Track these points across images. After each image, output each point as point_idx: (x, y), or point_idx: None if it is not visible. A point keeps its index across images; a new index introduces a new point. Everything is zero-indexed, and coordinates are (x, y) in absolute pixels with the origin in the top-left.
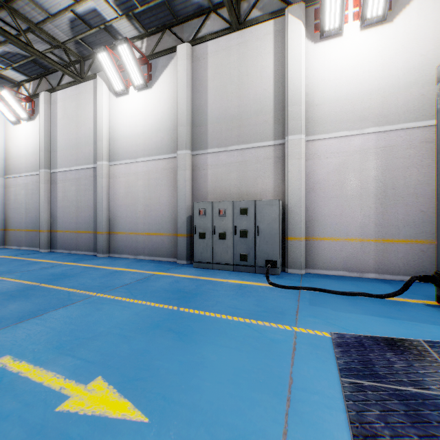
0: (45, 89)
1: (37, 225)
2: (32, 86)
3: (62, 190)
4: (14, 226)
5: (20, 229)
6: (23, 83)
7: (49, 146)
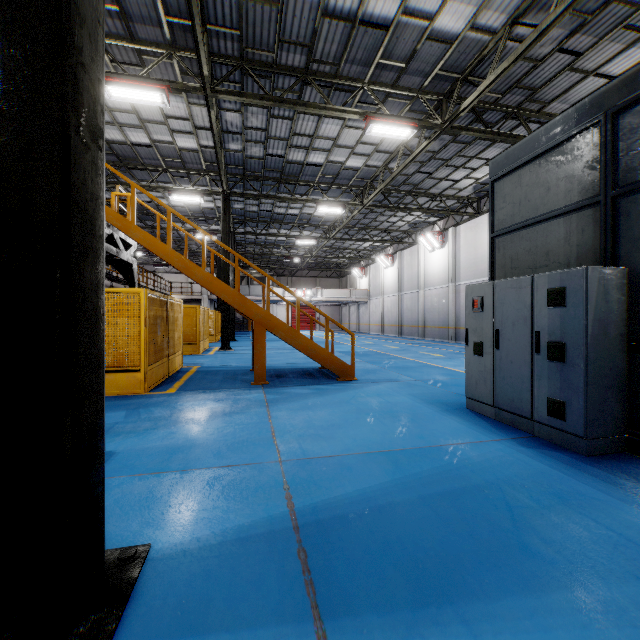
0: (451, 224)
1: (446, 323)
2: (442, 223)
3: (463, 298)
4: (429, 324)
5: (434, 326)
6: (436, 222)
7: (454, 266)
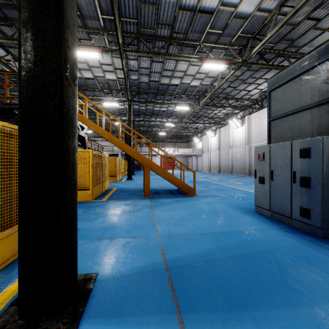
0: (246, 114)
1: (244, 166)
2: (242, 113)
3: (253, 153)
4: (235, 167)
5: (237, 168)
6: (238, 113)
7: (248, 136)
